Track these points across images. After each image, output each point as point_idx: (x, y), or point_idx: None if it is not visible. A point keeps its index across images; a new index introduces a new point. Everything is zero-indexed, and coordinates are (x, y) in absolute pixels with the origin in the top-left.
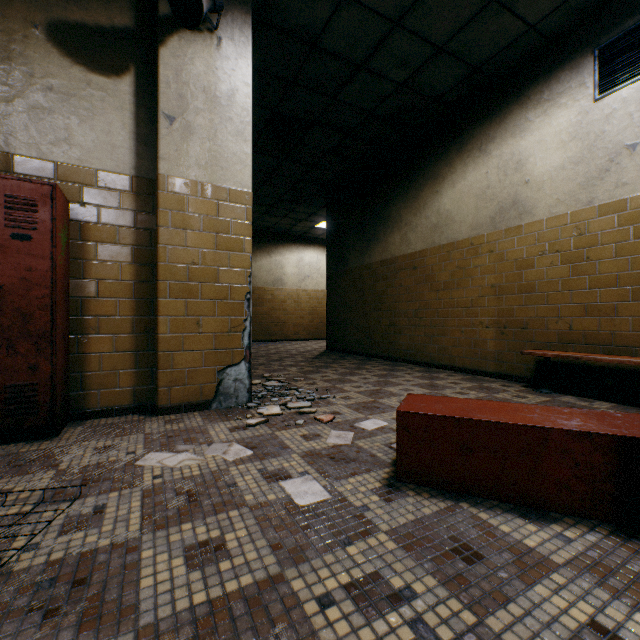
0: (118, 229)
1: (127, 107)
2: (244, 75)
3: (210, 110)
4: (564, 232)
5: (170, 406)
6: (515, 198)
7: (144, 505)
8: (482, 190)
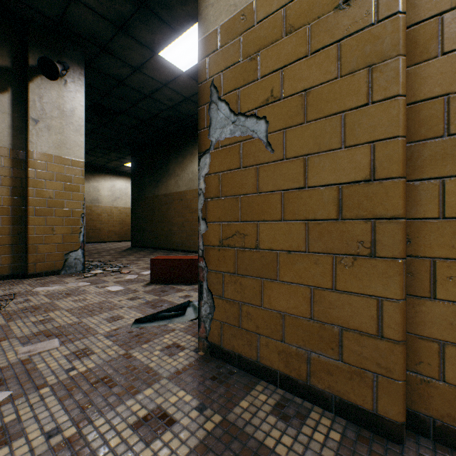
0: (1, 177)
1: (7, 110)
2: (81, 101)
3: (60, 118)
4: None
5: (36, 273)
6: None
7: (47, 297)
8: None
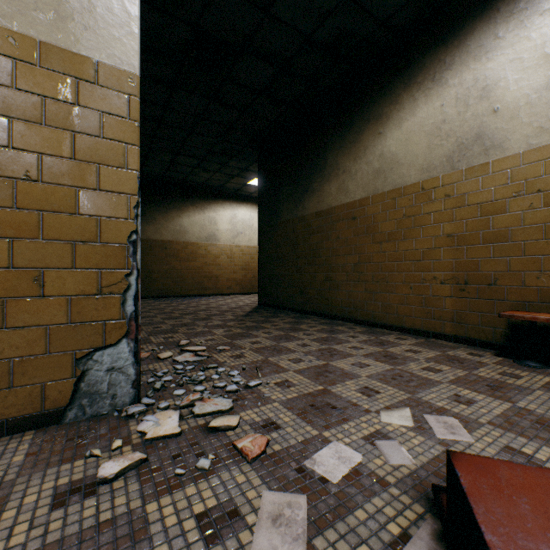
0: None
1: None
2: None
3: None
4: (549, 167)
5: None
6: (480, 131)
7: None
8: (436, 126)
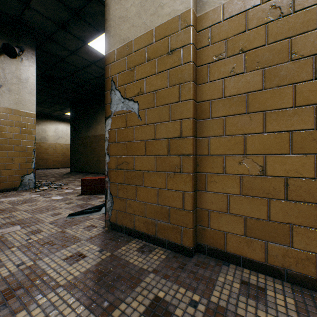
0: None
1: None
2: (33, 72)
3: (18, 83)
4: None
5: (0, 190)
6: None
7: (10, 204)
8: None
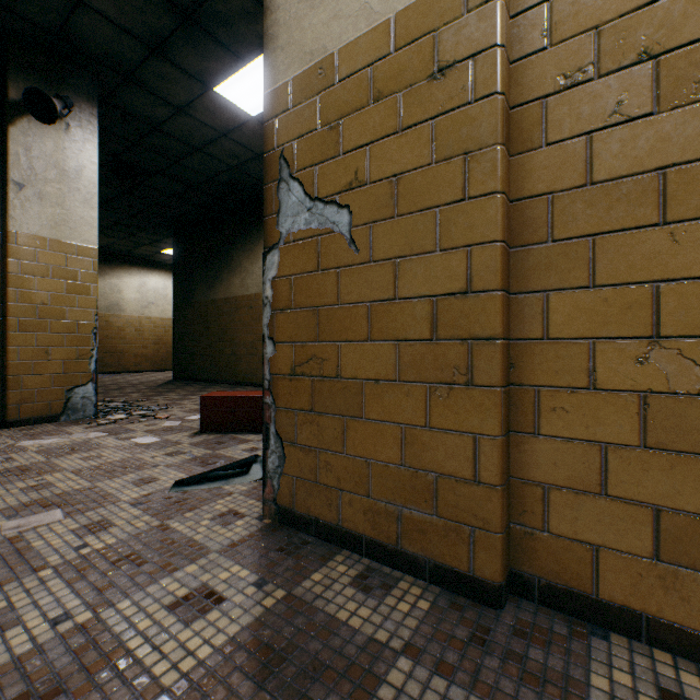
0: None
1: None
2: (92, 155)
3: (59, 181)
4: None
5: (20, 420)
6: None
7: (41, 454)
8: None
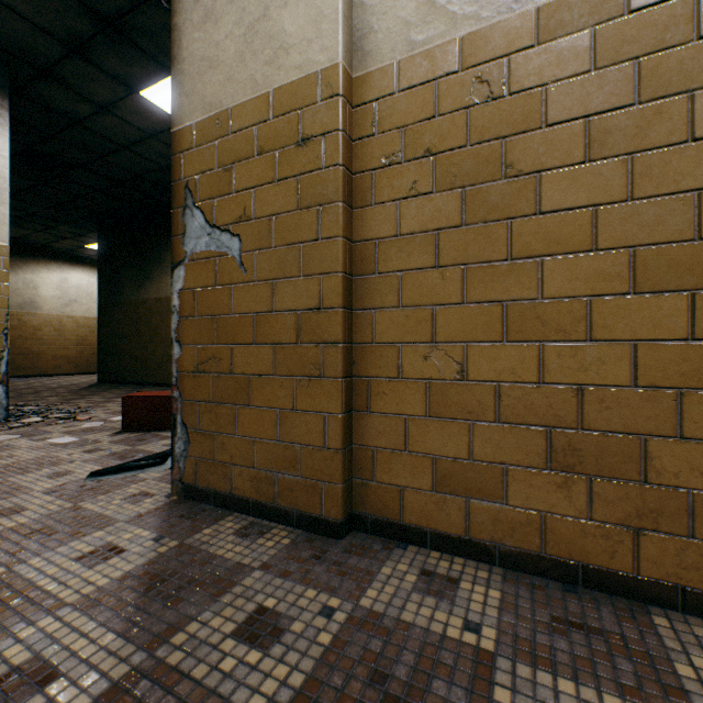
0: None
1: None
2: (2, 149)
3: None
4: None
5: None
6: None
7: None
8: None
